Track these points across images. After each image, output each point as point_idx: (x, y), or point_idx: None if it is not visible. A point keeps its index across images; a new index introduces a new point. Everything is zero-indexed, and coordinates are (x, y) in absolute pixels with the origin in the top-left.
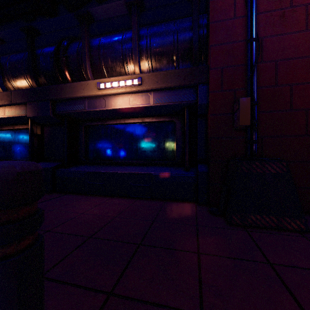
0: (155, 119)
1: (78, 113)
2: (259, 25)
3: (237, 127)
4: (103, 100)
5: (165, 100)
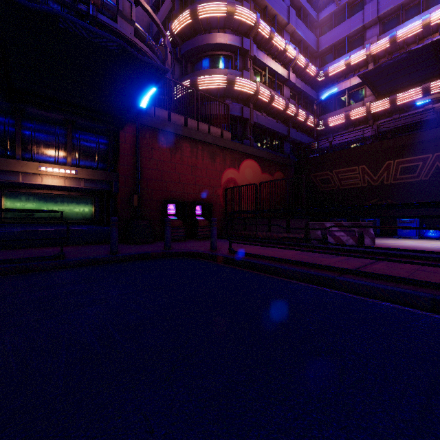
0: (80, 194)
1: (8, 182)
2: (141, 162)
3: (132, 206)
4: (40, 177)
5: (93, 186)
